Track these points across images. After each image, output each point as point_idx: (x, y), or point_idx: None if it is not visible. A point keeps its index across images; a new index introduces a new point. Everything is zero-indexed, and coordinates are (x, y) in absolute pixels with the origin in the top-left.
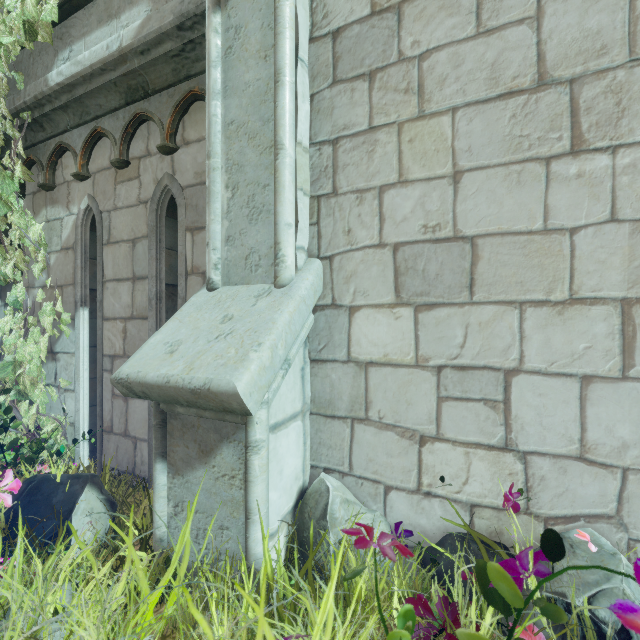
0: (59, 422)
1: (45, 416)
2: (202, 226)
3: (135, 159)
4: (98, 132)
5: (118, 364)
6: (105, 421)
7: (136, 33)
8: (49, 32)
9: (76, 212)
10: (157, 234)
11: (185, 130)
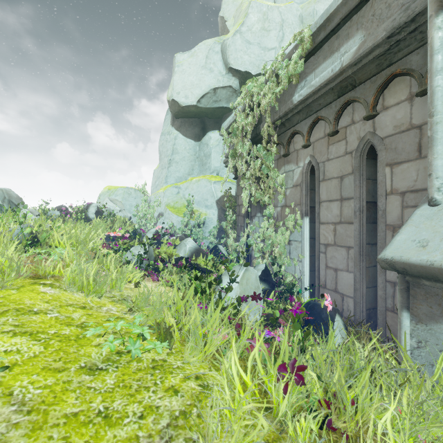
0: (294, 277)
1: (287, 272)
2: (401, 161)
3: (342, 128)
4: (317, 119)
5: (330, 249)
6: (321, 281)
7: (353, 55)
8: (297, 77)
9: (302, 165)
10: (360, 171)
11: (384, 100)
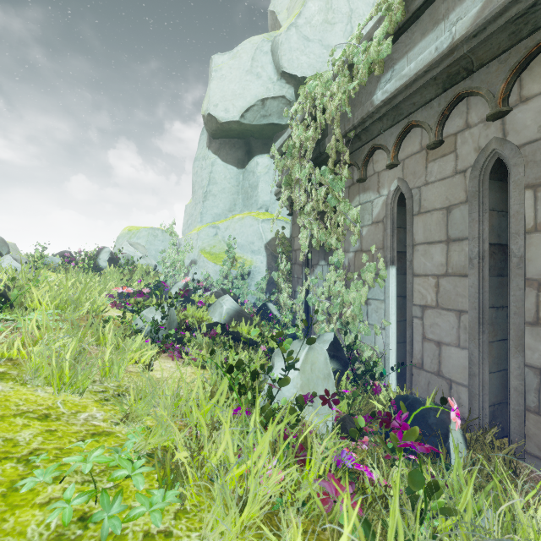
0: (374, 350)
1: (364, 344)
2: None
3: (449, 136)
4: (409, 126)
5: (429, 313)
6: (415, 358)
7: (473, 20)
8: (382, 65)
9: (385, 194)
10: (479, 198)
11: (522, 88)
